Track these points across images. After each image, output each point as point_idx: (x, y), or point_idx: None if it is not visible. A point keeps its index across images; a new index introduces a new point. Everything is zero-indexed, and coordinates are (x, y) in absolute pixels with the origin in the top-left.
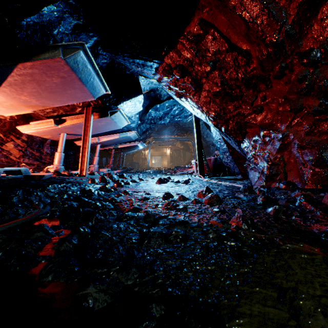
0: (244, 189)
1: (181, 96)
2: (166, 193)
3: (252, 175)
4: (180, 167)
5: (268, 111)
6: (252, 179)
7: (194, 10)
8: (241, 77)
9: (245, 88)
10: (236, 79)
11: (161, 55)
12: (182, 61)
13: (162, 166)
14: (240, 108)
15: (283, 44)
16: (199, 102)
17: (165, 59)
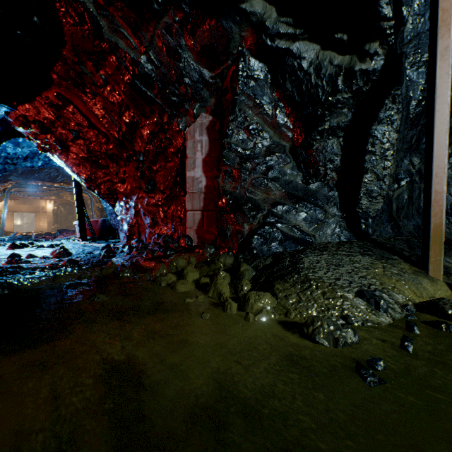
0: (103, 247)
1: (45, 151)
2: (13, 253)
3: (121, 236)
4: (67, 231)
5: (129, 183)
6: (121, 239)
7: (51, 84)
8: (104, 152)
9: (110, 161)
10: (101, 152)
11: (13, 102)
12: (42, 118)
13: (38, 229)
14: (110, 176)
15: (124, 142)
16: (68, 162)
17: (19, 109)
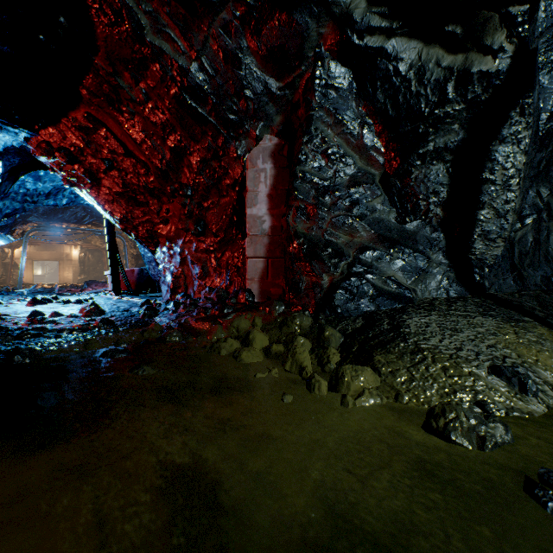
0: (142, 303)
1: (72, 185)
2: (34, 311)
3: (164, 289)
4: (96, 283)
5: (173, 224)
6: (163, 293)
7: (79, 102)
8: (143, 185)
9: (150, 196)
10: (139, 185)
11: (34, 126)
12: (69, 145)
13: (61, 281)
14: (149, 216)
15: (168, 172)
16: (100, 199)
17: (41, 133)
